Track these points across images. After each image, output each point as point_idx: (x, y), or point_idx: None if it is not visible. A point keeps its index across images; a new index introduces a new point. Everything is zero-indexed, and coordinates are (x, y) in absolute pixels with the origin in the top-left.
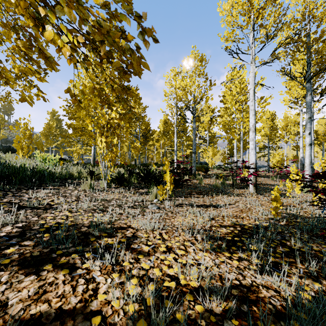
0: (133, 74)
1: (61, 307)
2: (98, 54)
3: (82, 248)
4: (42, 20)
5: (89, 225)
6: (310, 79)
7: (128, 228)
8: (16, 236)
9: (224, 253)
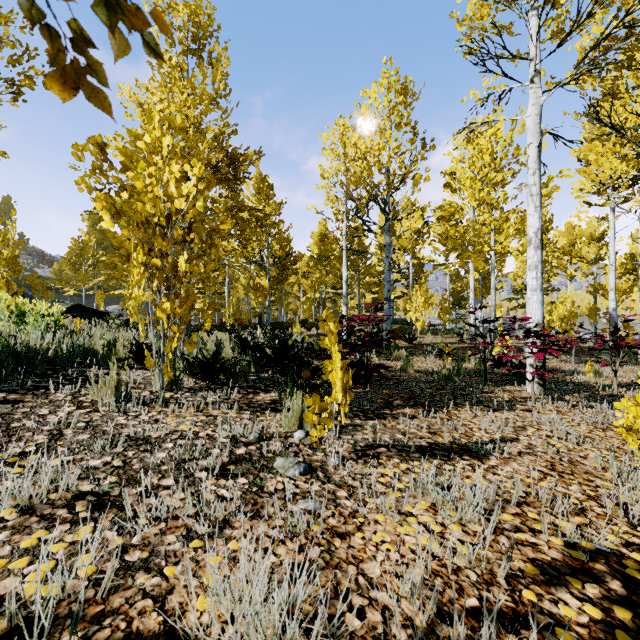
0: None
1: None
2: None
3: None
4: None
5: None
6: None
7: None
8: None
9: None
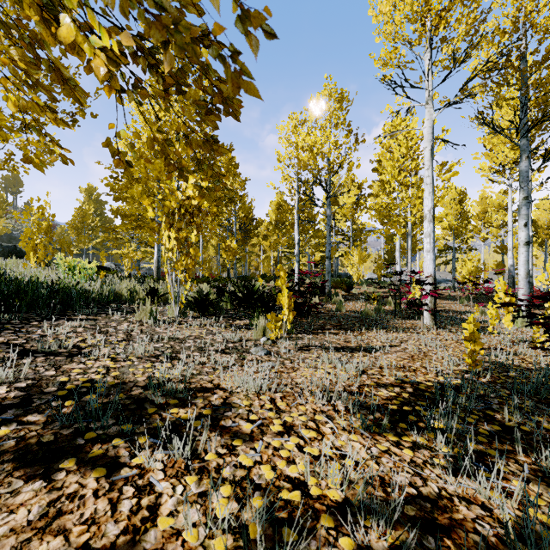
0: (224, 112)
1: (88, 545)
2: (161, 77)
3: (131, 427)
4: (55, 9)
5: (147, 385)
6: (527, 132)
7: (214, 390)
8: (14, 405)
9: (386, 436)
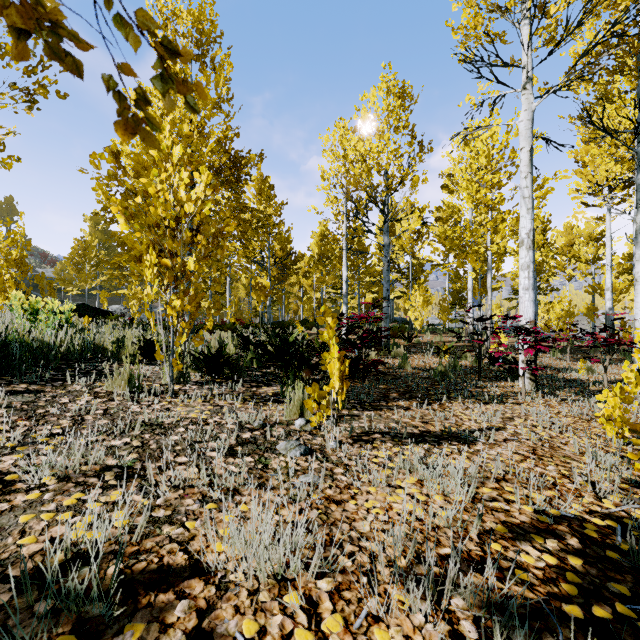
0: None
1: None
2: None
3: None
4: None
5: (31, 573)
6: None
7: (184, 583)
8: None
9: None
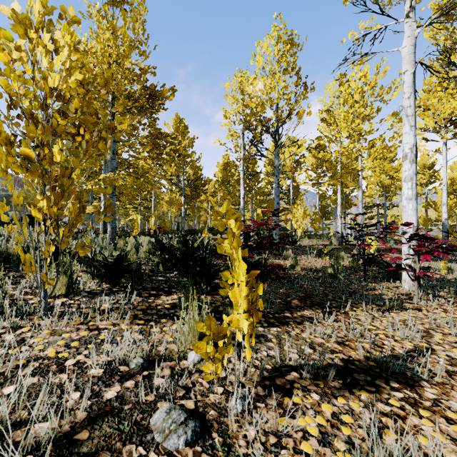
0: None
1: None
2: None
3: None
4: None
5: None
6: None
7: None
8: None
9: None
